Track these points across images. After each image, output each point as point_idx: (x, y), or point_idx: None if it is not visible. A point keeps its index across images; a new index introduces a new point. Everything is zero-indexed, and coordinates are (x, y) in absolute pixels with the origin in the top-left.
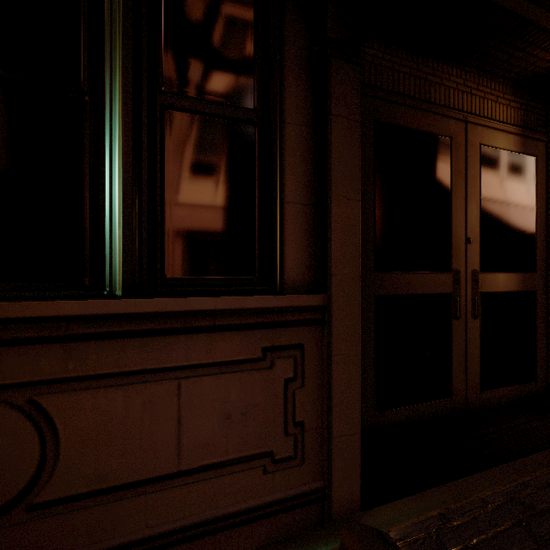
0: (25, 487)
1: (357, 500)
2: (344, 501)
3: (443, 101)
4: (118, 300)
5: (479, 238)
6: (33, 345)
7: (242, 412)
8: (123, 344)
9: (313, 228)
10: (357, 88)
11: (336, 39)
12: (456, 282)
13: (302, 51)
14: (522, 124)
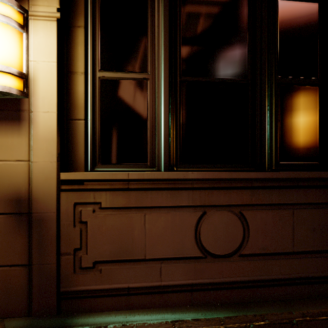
0: (238, 247)
1: None
2: None
3: None
4: (269, 172)
5: None
6: (241, 189)
7: (320, 228)
8: (271, 191)
9: None
10: None
11: None
12: None
13: None
14: None
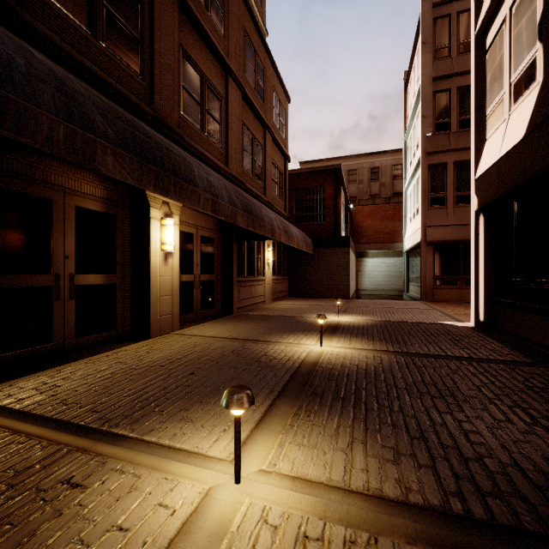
0: None
1: None
2: None
3: (47, 179)
4: None
5: (75, 256)
6: None
7: None
8: None
9: None
10: None
11: None
12: (57, 280)
13: None
14: (107, 198)
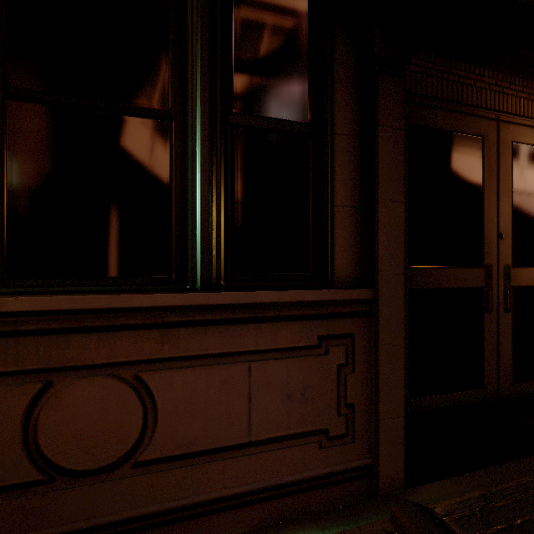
0: (132, 447)
1: (401, 478)
2: (389, 478)
3: (475, 102)
4: (201, 293)
5: (512, 233)
6: (138, 330)
7: (301, 392)
8: (205, 330)
9: (359, 228)
10: (401, 100)
11: (382, 55)
12: (488, 276)
13: (349, 68)
14: None
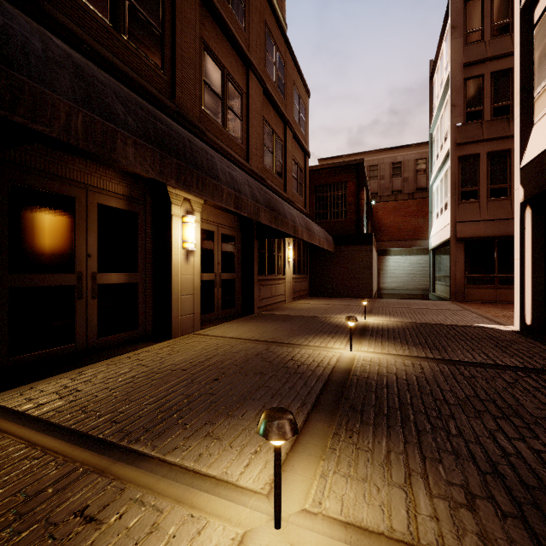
0: None
1: None
2: None
3: (69, 176)
4: None
5: (98, 254)
6: None
7: None
8: None
9: None
10: None
11: None
12: (80, 278)
13: None
14: (128, 195)
